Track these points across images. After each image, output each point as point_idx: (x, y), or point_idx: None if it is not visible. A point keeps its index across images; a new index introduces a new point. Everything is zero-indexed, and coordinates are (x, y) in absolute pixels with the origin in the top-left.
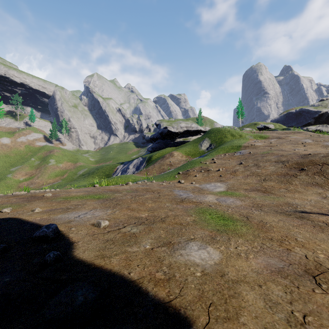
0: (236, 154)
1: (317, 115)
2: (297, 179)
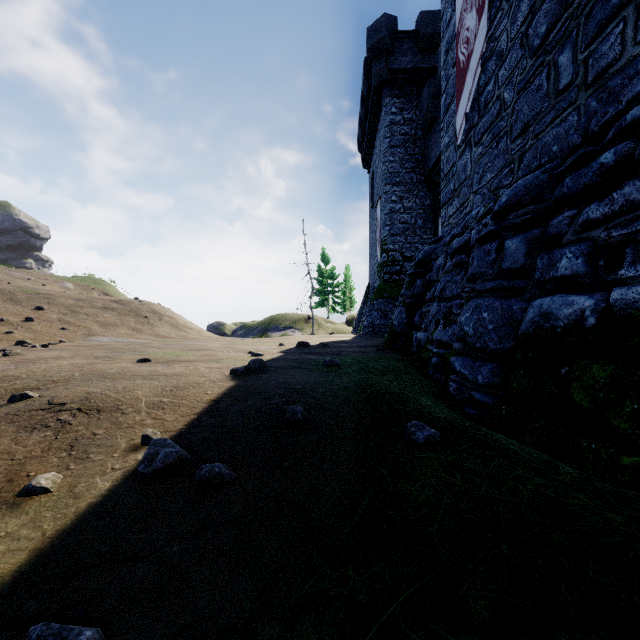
0: None
1: None
2: (158, 326)
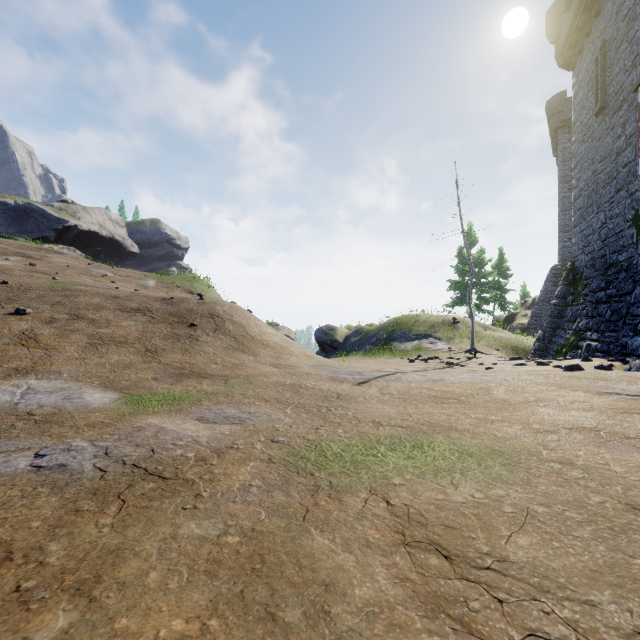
0: None
1: (63, 227)
2: (204, 342)
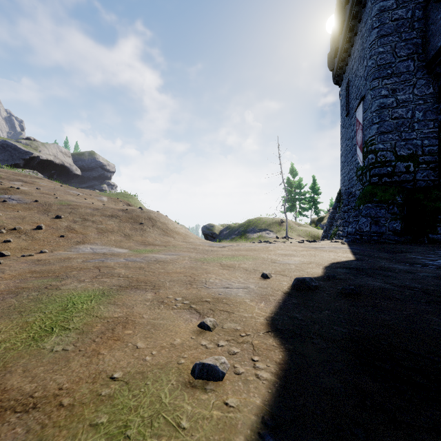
0: (12, 202)
1: (29, 157)
2: (149, 232)
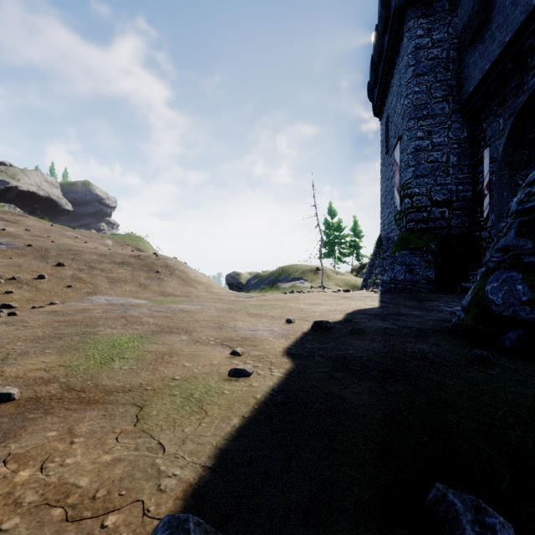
0: (1, 247)
1: (4, 187)
2: (167, 281)
